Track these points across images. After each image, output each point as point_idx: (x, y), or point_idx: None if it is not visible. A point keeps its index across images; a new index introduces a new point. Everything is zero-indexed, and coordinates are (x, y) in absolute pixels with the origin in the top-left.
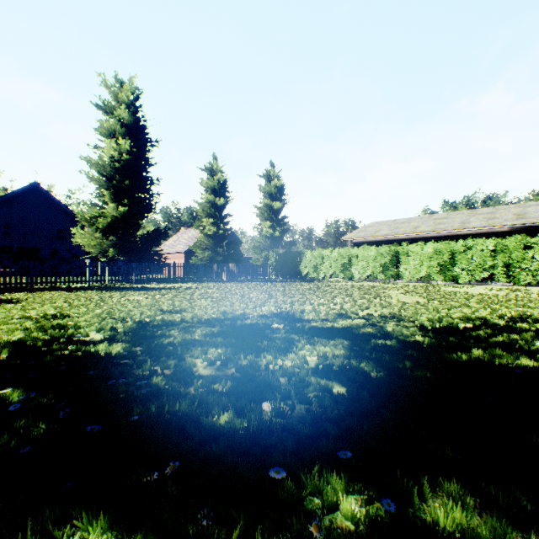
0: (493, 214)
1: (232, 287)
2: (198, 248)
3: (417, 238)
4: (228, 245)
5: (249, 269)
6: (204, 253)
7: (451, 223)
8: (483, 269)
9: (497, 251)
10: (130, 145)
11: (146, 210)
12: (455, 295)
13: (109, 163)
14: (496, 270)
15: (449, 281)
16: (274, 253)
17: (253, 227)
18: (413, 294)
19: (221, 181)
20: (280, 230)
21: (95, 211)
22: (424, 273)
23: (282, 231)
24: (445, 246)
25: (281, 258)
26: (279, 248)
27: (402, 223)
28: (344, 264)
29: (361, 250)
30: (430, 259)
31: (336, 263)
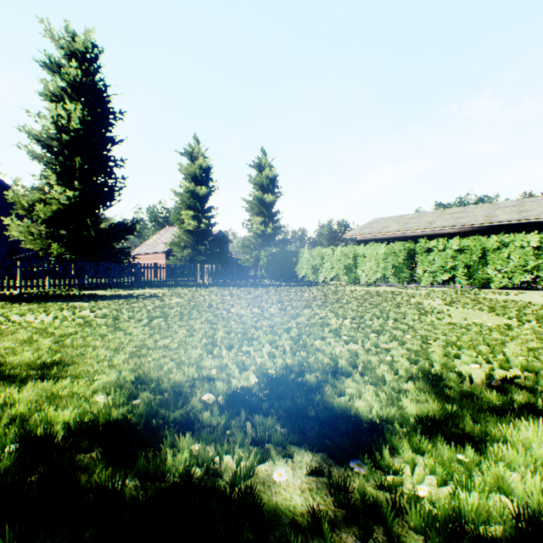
0: (521, 206)
1: (211, 294)
2: (176, 246)
3: (432, 235)
4: (212, 242)
5: (237, 270)
6: (182, 252)
7: (474, 217)
8: (524, 270)
9: (542, 248)
10: (84, 113)
11: (108, 197)
12: (528, 307)
13: (56, 137)
14: (541, 272)
15: (479, 285)
16: (265, 253)
17: (242, 223)
18: (468, 306)
19: (204, 167)
20: (273, 226)
21: (36, 196)
22: (448, 275)
23: (275, 228)
24: (474, 242)
25: (274, 259)
26: (271, 247)
27: (412, 218)
28: (348, 265)
29: (369, 248)
30: (455, 259)
31: (339, 263)
